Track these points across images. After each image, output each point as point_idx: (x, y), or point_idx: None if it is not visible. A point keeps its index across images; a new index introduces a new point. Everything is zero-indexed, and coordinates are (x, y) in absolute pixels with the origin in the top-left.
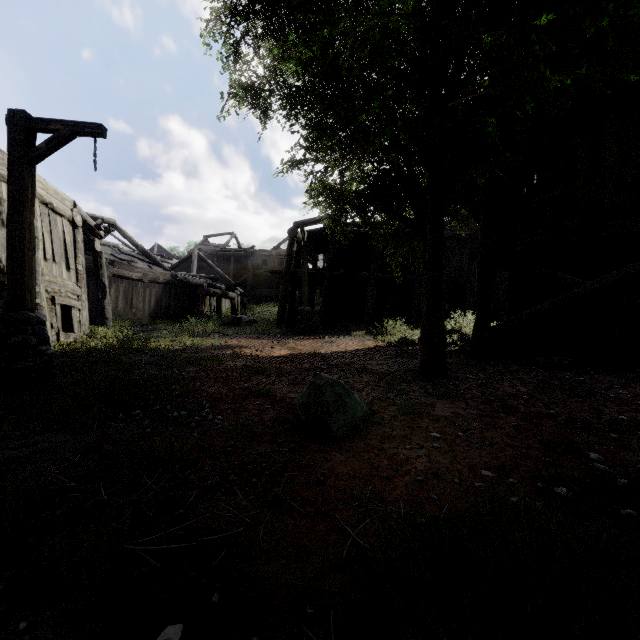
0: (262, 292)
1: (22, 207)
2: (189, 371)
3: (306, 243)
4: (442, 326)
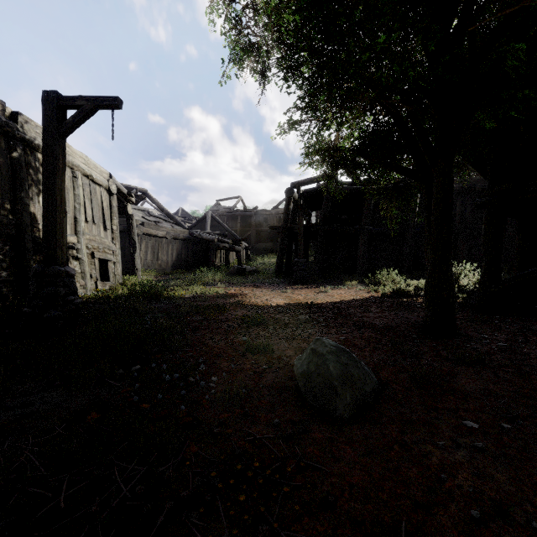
0: (263, 245)
1: (54, 175)
2: (194, 320)
3: (302, 201)
4: (451, 280)
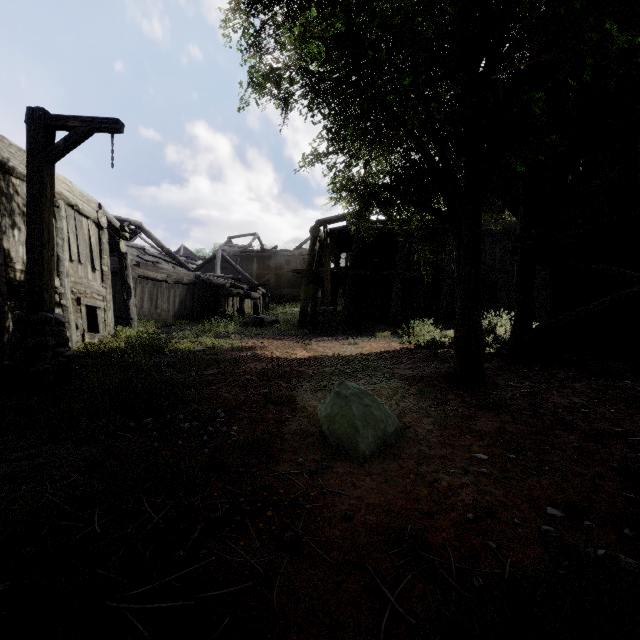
0: (284, 292)
1: (41, 206)
2: (207, 374)
3: (329, 241)
4: (479, 328)
